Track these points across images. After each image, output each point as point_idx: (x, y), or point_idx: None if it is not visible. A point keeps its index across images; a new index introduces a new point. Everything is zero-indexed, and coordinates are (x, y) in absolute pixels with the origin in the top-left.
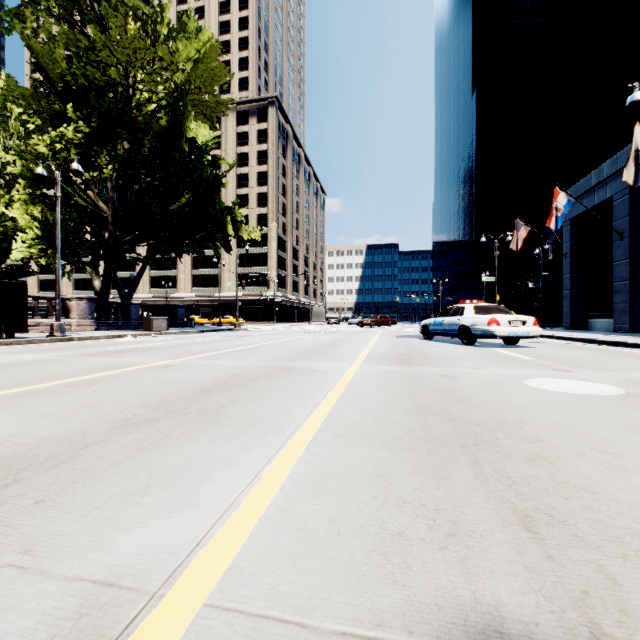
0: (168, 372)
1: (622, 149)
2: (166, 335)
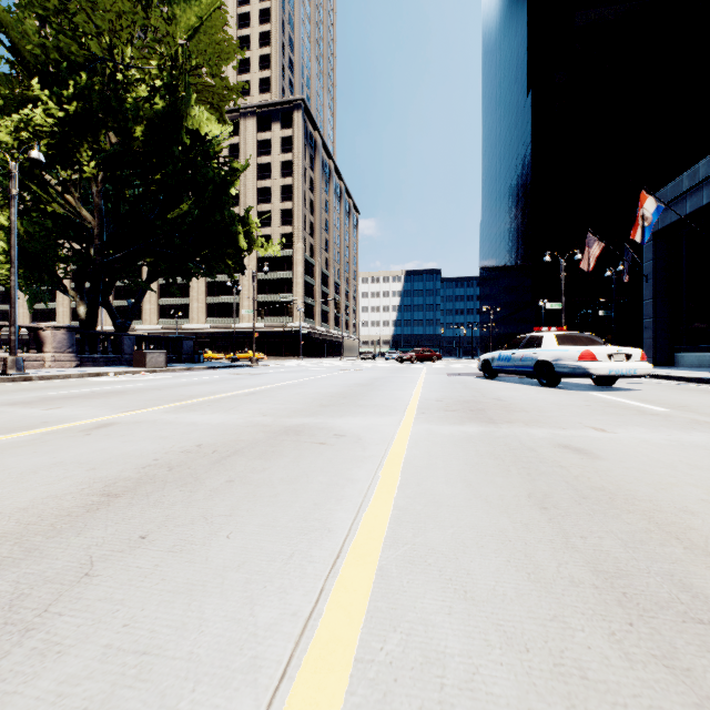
0: (90, 439)
1: (699, 159)
2: (161, 373)
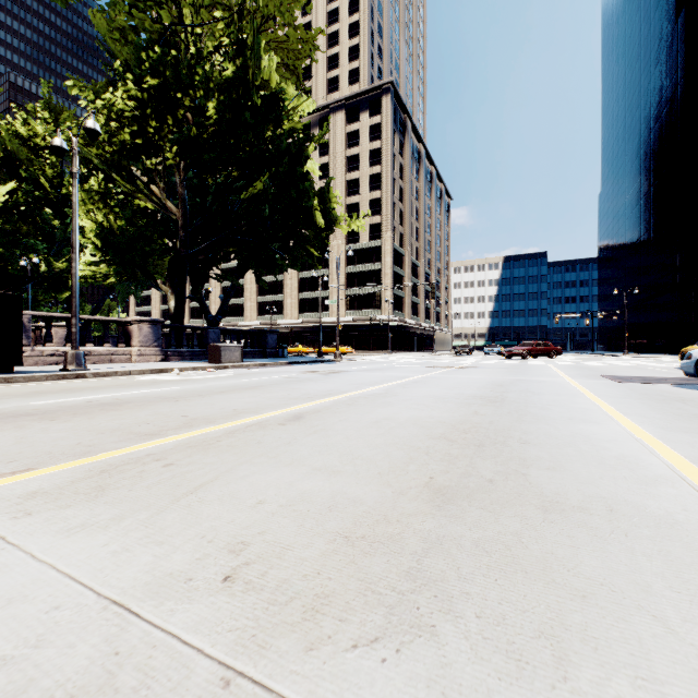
0: None
1: None
2: (232, 369)
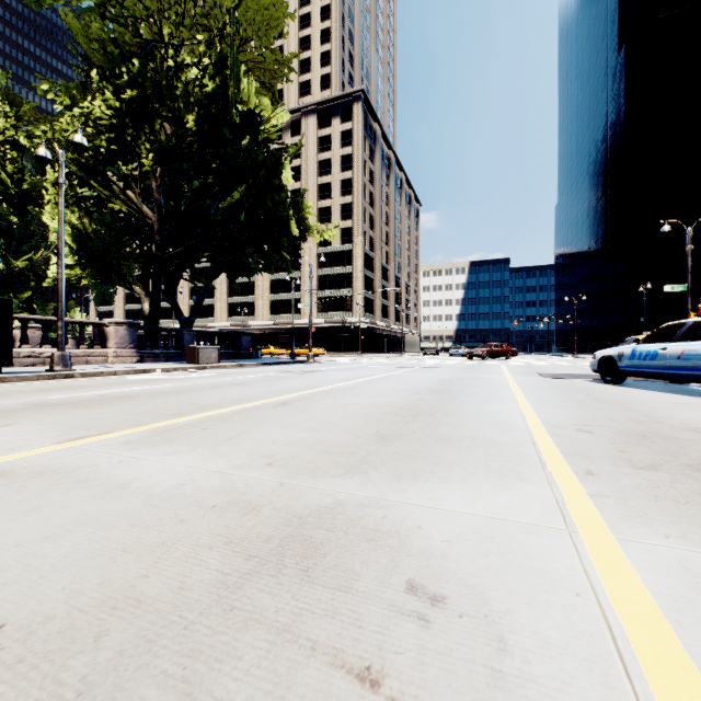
0: None
1: None
2: (211, 369)
